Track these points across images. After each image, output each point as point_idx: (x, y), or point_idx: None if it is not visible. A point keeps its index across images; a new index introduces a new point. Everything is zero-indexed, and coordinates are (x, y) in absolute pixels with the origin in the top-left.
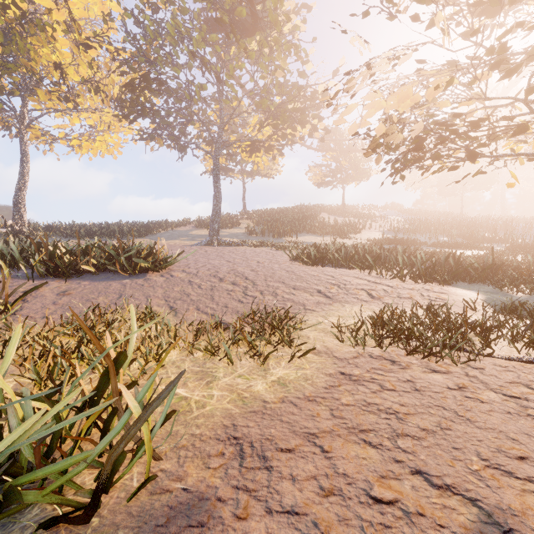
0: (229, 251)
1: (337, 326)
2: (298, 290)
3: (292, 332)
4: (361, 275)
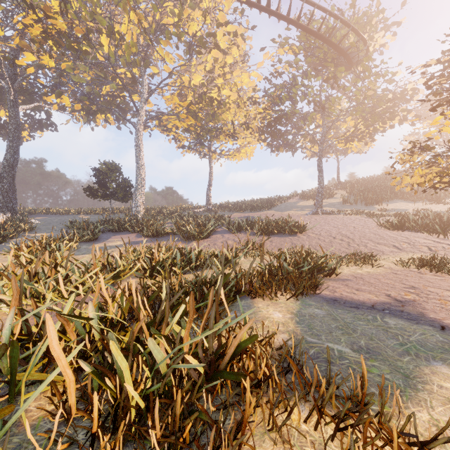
0: (332, 219)
1: (397, 260)
2: (380, 245)
3: (373, 259)
4: (430, 238)
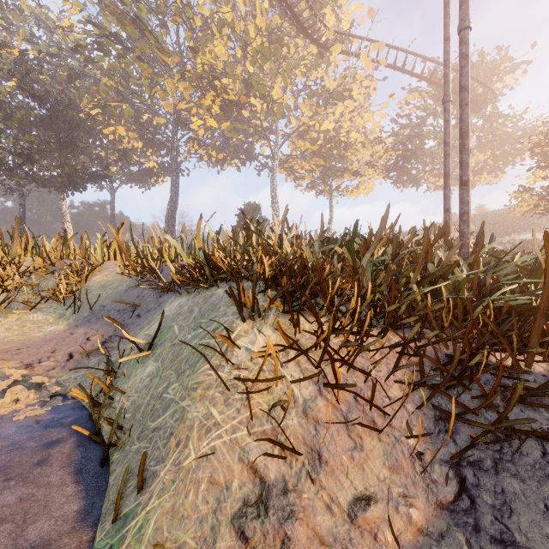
0: None
1: None
2: None
3: None
4: None
